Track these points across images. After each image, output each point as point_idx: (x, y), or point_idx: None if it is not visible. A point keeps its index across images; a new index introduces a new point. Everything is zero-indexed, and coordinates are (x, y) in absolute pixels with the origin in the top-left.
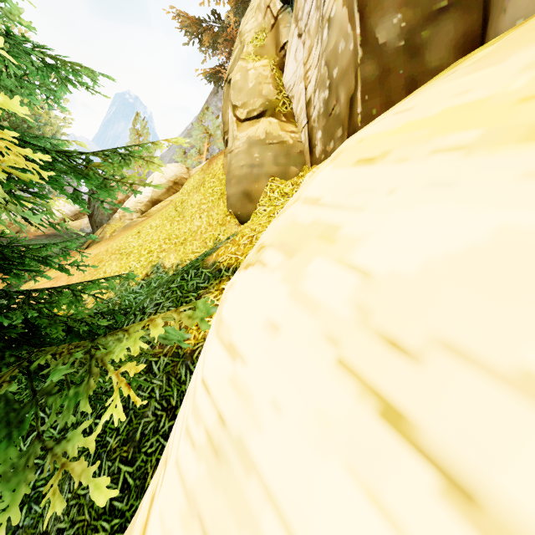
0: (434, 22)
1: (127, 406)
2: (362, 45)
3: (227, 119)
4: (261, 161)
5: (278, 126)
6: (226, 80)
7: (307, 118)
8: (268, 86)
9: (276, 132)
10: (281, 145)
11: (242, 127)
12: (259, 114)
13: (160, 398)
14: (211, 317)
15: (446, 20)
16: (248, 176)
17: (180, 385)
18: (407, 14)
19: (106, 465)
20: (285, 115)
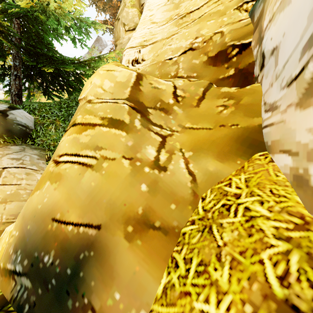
0: None
1: None
2: None
3: (117, 36)
4: None
5: None
6: (116, 19)
7: None
8: (137, 18)
9: None
10: None
11: (126, 33)
12: (133, 29)
13: None
14: None
15: None
16: None
17: None
18: None
19: None
20: None
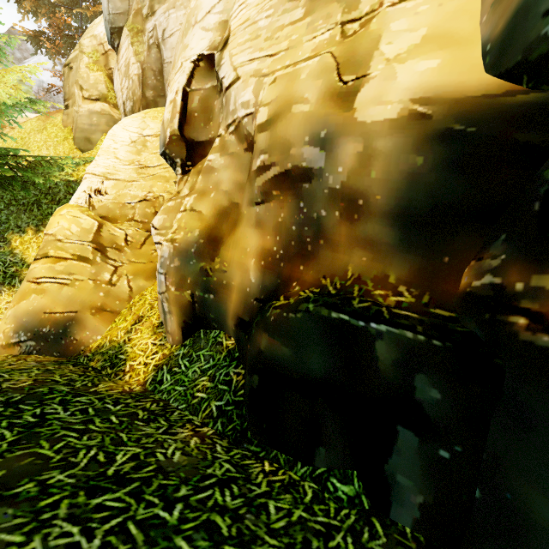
0: (161, 98)
1: (49, 193)
2: (142, 95)
3: (67, 91)
4: (98, 124)
5: (109, 109)
6: (67, 65)
7: (125, 110)
8: (103, 86)
9: (107, 111)
10: (110, 118)
11: (86, 102)
12: (97, 99)
13: (65, 191)
14: (83, 172)
15: (163, 99)
16: (90, 130)
17: (74, 188)
18: (154, 93)
19: (45, 206)
20: (113, 104)
